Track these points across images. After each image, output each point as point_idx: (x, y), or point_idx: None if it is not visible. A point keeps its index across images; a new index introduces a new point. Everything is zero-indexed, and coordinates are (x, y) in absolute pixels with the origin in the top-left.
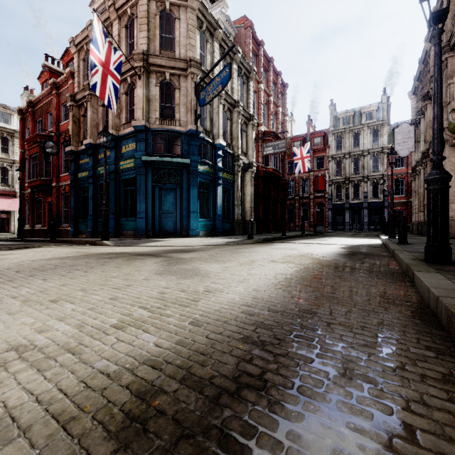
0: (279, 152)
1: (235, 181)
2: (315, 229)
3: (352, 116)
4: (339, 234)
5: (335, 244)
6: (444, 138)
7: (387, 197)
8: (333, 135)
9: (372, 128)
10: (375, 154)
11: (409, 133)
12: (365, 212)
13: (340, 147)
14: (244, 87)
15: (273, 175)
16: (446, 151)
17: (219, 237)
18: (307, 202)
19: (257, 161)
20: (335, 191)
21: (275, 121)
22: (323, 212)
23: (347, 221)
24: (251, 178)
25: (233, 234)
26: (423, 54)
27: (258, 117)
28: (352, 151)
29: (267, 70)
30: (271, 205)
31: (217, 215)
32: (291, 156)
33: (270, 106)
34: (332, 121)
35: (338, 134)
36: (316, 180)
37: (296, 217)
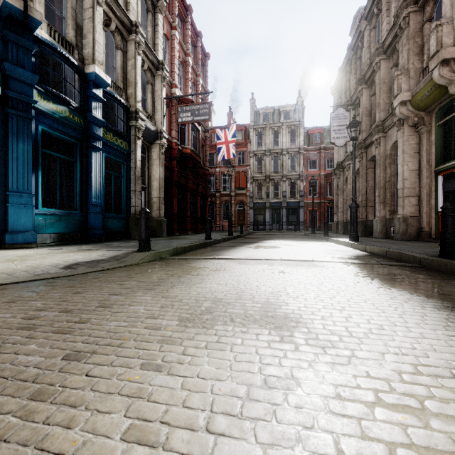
0: (201, 120)
1: (132, 153)
2: (241, 230)
3: (272, 114)
4: (268, 234)
5: (321, 260)
6: (406, 115)
7: (303, 198)
8: (254, 130)
9: (290, 127)
10: (292, 154)
11: (345, 119)
12: (284, 211)
13: (260, 144)
14: (149, 16)
15: (192, 160)
16: (405, 132)
17: (80, 247)
18: (228, 200)
19: (170, 135)
20: (256, 189)
21: (194, 92)
22: (245, 211)
23: (267, 221)
24: (159, 155)
25: (127, 237)
26: (354, 37)
27: (171, 75)
28: (273, 149)
29: (184, 19)
30: (189, 198)
31: (90, 205)
32: (211, 148)
33: (188, 68)
34: (253, 115)
35: (259, 129)
36: (238, 176)
37: (217, 215)
